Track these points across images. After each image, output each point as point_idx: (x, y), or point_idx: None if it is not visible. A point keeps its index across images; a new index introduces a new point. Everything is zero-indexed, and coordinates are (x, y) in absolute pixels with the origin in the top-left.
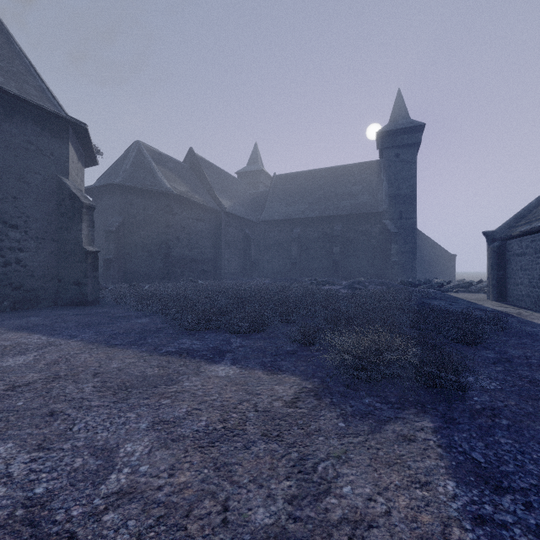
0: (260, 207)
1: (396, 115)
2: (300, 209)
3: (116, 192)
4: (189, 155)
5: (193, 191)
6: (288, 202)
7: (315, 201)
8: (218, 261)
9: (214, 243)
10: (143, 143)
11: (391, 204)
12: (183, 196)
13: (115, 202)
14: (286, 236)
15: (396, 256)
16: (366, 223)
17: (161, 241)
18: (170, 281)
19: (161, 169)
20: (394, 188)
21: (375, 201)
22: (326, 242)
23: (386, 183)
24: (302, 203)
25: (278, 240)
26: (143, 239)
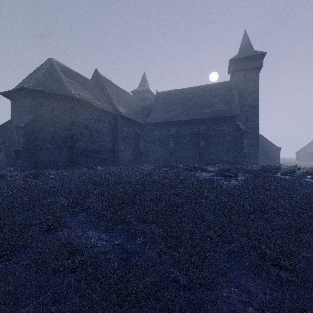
0: (147, 114)
1: (243, 47)
2: (175, 115)
3: (27, 95)
4: (95, 75)
5: (95, 99)
6: (167, 110)
7: (186, 109)
8: (115, 152)
9: (113, 138)
10: (55, 60)
11: (240, 111)
12: (85, 100)
13: (27, 103)
14: (165, 134)
15: (246, 148)
16: (223, 124)
17: (67, 136)
18: (75, 167)
19: (69, 80)
20: (242, 99)
21: (229, 108)
22: (194, 138)
23: (236, 96)
24: (176, 111)
25: (159, 136)
26: (51, 134)
